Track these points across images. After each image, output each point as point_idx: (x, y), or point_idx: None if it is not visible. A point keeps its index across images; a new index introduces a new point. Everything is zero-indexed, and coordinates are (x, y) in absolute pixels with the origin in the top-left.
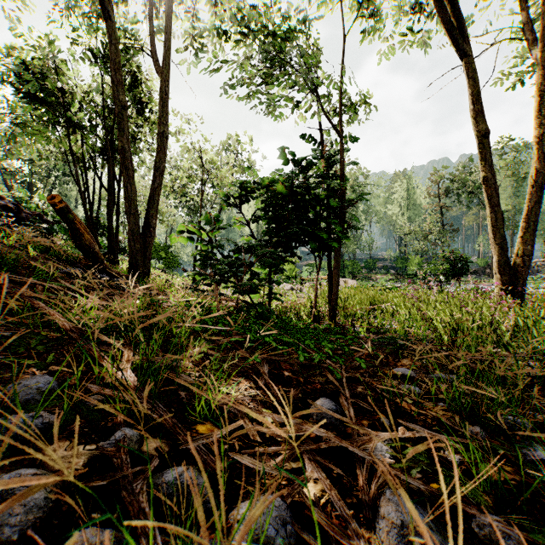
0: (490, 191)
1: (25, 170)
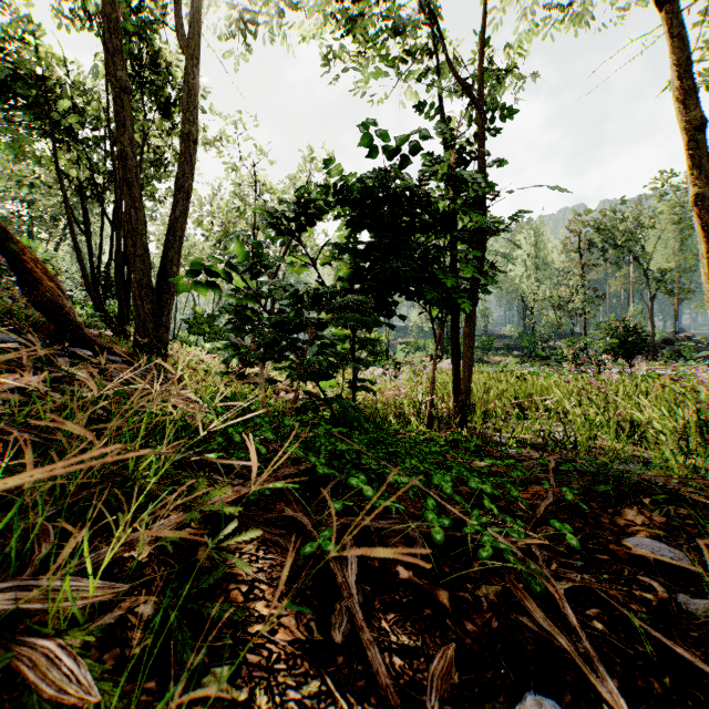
0: (706, 216)
1: (22, 216)
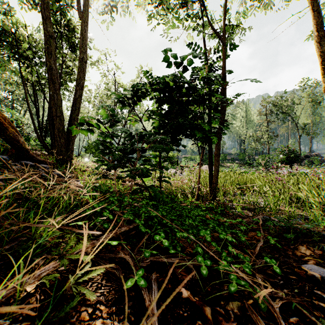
0: None
1: (9, 98)
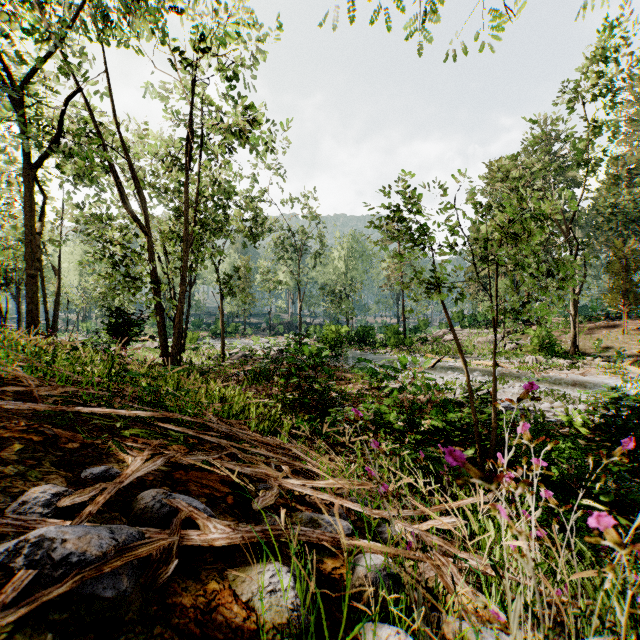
0: None
1: None
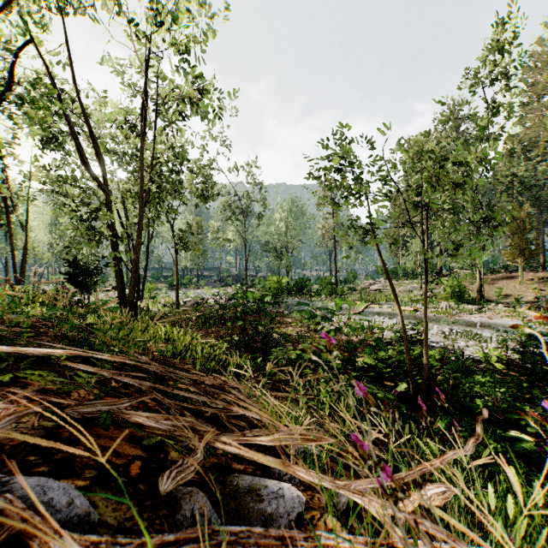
0: None
1: None
